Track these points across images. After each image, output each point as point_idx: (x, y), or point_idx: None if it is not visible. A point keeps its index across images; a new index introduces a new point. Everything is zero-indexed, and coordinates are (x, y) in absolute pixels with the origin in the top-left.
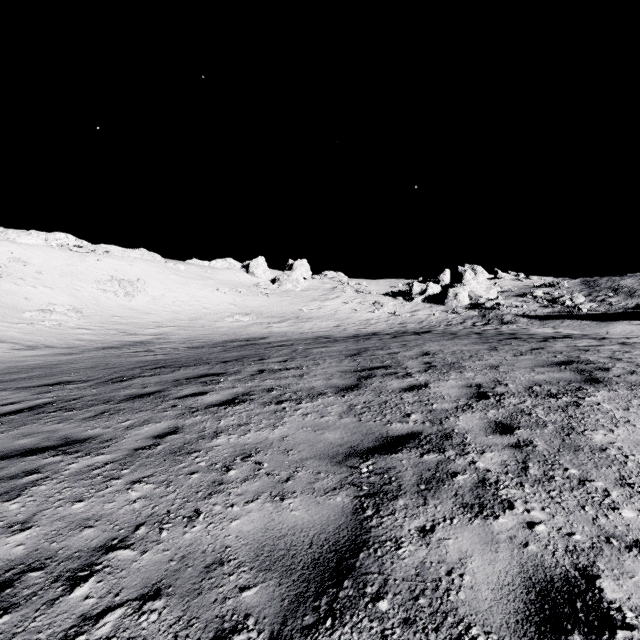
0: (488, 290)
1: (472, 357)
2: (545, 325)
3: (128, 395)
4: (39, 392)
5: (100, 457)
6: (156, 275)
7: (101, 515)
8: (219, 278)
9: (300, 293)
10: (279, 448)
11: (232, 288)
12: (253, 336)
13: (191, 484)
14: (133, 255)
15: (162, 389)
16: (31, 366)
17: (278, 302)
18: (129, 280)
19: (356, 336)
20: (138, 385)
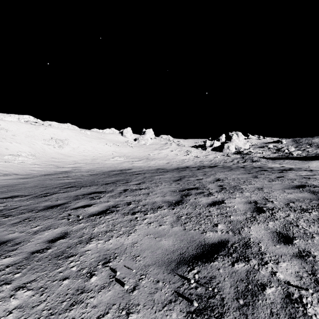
0: (244, 144)
1: (245, 182)
2: (275, 162)
3: (45, 206)
4: None
5: (6, 260)
6: (75, 137)
7: None
8: (107, 138)
9: (149, 146)
10: (130, 254)
11: (114, 143)
12: (124, 168)
13: (60, 292)
14: (63, 126)
15: (66, 202)
16: (2, 185)
17: (137, 150)
18: (61, 139)
19: (178, 168)
20: (54, 199)
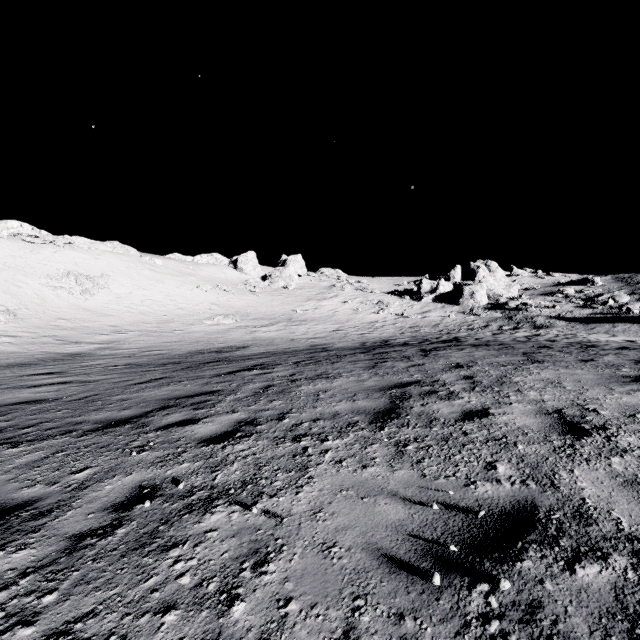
0: (508, 288)
1: None
2: (593, 330)
3: None
4: None
5: None
6: (126, 270)
7: None
8: (202, 274)
9: (294, 291)
10: None
11: (216, 286)
12: (230, 344)
13: None
14: (102, 248)
15: None
16: None
17: (268, 302)
18: (90, 275)
19: (364, 347)
20: None
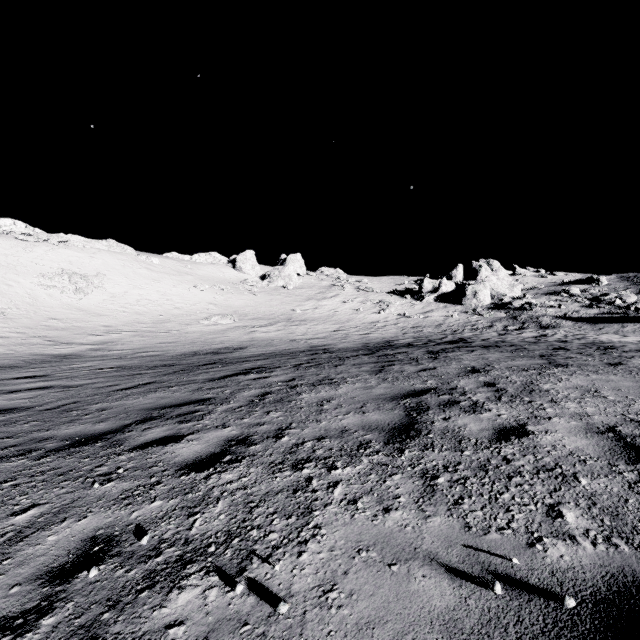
0: (511, 287)
1: None
2: (602, 330)
3: None
4: None
5: None
6: (121, 269)
7: None
8: (200, 274)
9: (293, 291)
10: None
11: (214, 285)
12: (227, 345)
13: None
14: (98, 246)
15: None
16: None
17: (267, 301)
18: (84, 274)
19: (367, 348)
20: None
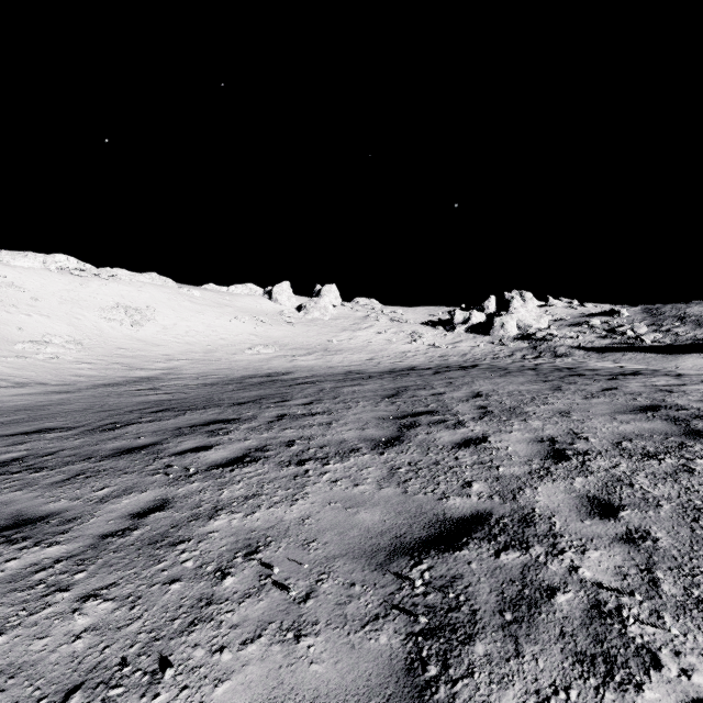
0: (538, 319)
1: (534, 400)
2: (604, 358)
3: (115, 449)
4: (11, 443)
5: (52, 549)
6: (168, 302)
7: (20, 665)
8: (238, 305)
9: (329, 322)
10: (297, 537)
11: (253, 316)
12: (275, 371)
13: (167, 603)
14: (142, 280)
15: (158, 441)
16: (15, 407)
17: (304, 332)
18: (137, 307)
19: (392, 371)
20: (131, 435)
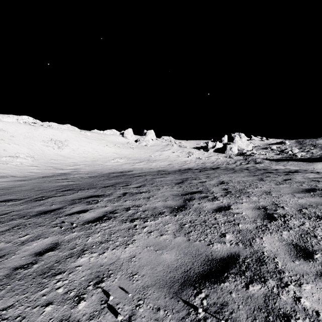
0: (247, 146)
1: (251, 185)
2: (279, 164)
3: (39, 211)
4: None
5: None
6: (75, 138)
7: None
8: (108, 139)
9: (150, 147)
10: (126, 271)
11: (114, 145)
12: (125, 170)
13: None
14: (63, 127)
15: (61, 207)
16: None
17: (138, 152)
18: (60, 140)
19: (179, 170)
20: (49, 203)
